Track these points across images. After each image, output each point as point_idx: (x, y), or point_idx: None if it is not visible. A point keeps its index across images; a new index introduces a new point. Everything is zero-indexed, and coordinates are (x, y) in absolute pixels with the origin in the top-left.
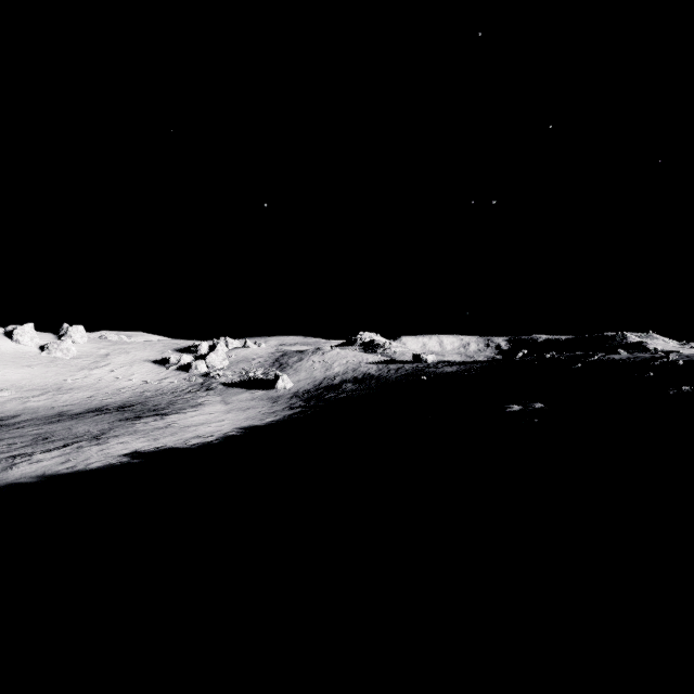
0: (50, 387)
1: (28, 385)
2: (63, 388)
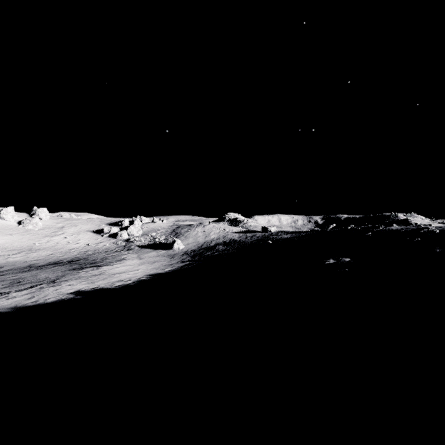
0: (24, 248)
1: (10, 247)
2: (33, 249)
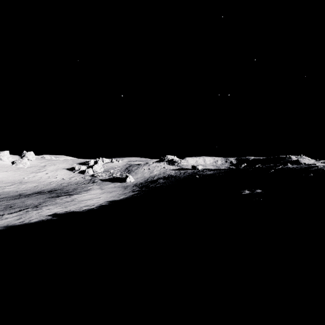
0: (16, 181)
1: (5, 180)
2: (22, 182)
